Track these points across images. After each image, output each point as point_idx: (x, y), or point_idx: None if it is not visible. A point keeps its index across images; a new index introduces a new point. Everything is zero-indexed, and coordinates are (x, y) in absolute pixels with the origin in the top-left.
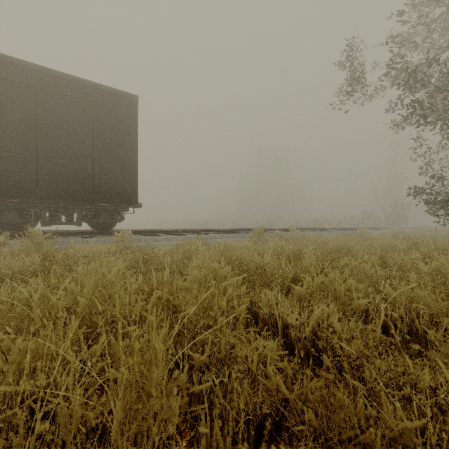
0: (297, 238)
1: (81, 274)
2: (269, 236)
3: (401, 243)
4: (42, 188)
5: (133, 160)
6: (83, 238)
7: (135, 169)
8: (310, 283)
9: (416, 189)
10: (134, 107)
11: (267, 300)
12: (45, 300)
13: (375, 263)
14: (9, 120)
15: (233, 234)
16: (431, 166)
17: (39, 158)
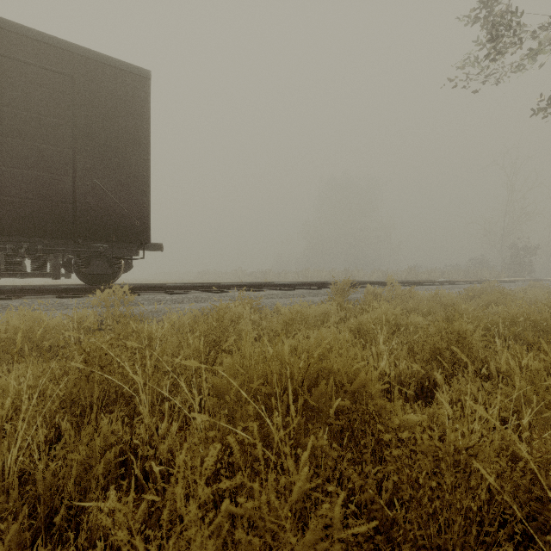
0: (401, 297)
1: None
2: (354, 294)
3: None
4: None
5: (143, 173)
6: (58, 299)
7: (146, 188)
8: None
9: None
10: (144, 89)
11: None
12: None
13: None
14: None
15: (301, 291)
16: None
17: None
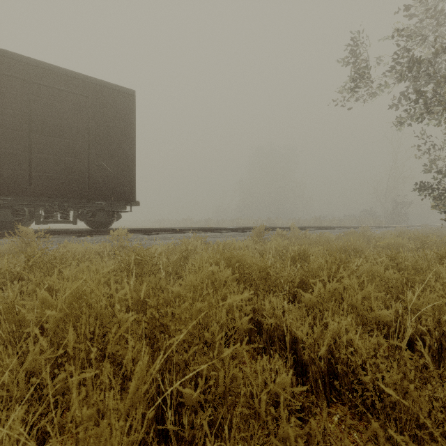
0: (298, 237)
1: (56, 281)
2: (269, 235)
3: (407, 243)
4: (35, 185)
5: (130, 157)
6: (79, 237)
7: (132, 166)
8: (321, 289)
9: (420, 186)
10: (131, 102)
11: (272, 308)
12: (15, 311)
13: (389, 265)
14: (1, 115)
15: (233, 233)
16: (435, 163)
17: (33, 155)
